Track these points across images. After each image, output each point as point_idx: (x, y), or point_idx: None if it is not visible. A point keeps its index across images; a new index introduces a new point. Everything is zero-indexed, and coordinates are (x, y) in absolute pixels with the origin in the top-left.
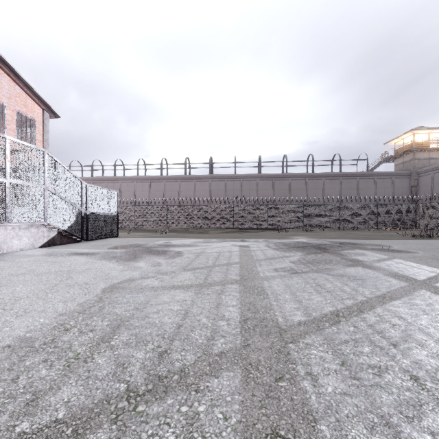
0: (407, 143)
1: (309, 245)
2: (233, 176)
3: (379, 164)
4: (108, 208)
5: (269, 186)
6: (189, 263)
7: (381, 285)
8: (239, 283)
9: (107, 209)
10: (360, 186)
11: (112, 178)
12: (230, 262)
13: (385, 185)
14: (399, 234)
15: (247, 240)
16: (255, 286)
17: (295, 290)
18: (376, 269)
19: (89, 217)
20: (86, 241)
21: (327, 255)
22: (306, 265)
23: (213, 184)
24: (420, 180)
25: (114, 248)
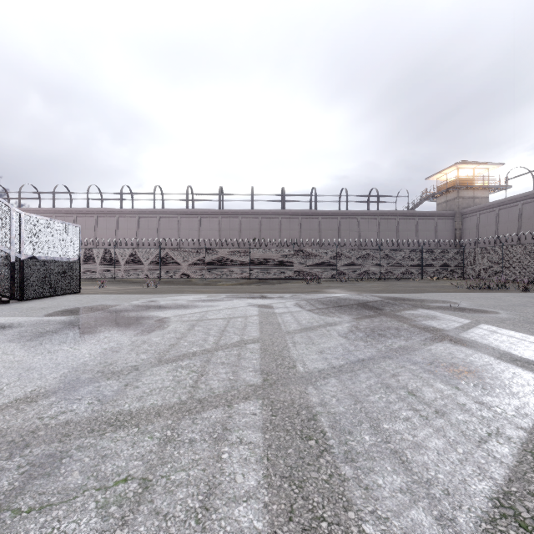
0: (450, 179)
1: (354, 302)
2: (250, 212)
3: (421, 203)
4: (62, 250)
5: (295, 225)
6: (173, 344)
7: (513, 385)
8: (261, 396)
9: (60, 252)
10: (400, 227)
11: (84, 210)
12: (244, 338)
13: (428, 227)
14: (451, 285)
15: (269, 296)
16: (294, 404)
17: (376, 413)
18: (473, 345)
19: (26, 264)
20: (20, 302)
21: (387, 320)
22: (367, 340)
23: (224, 222)
24: (464, 222)
25: (56, 314)
